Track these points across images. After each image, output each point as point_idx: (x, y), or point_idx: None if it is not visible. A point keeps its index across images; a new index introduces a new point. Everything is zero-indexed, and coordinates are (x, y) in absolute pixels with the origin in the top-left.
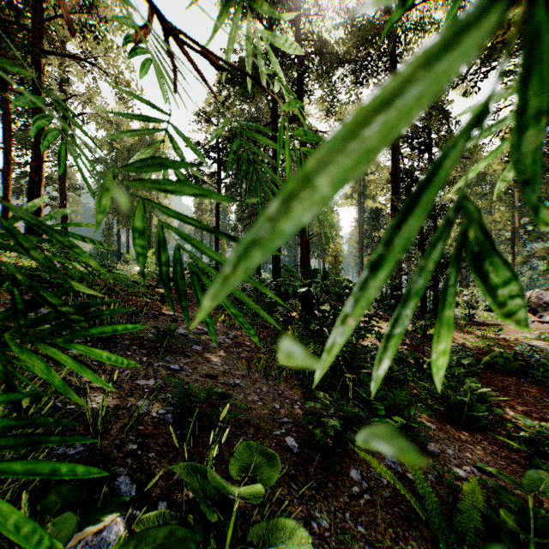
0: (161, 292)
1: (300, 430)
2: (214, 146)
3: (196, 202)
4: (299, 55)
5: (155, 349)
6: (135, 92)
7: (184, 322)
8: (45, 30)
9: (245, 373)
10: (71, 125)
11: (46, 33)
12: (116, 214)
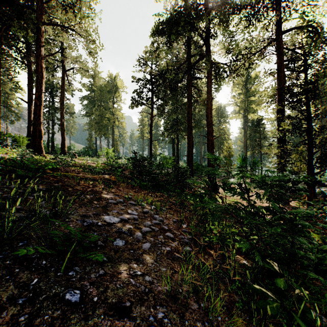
0: (106, 177)
1: None
2: (149, 81)
3: (140, 120)
4: (207, 9)
5: (64, 254)
6: (98, 46)
7: (116, 206)
8: (43, 10)
9: (170, 288)
10: (67, 76)
11: (46, 13)
12: (93, 128)
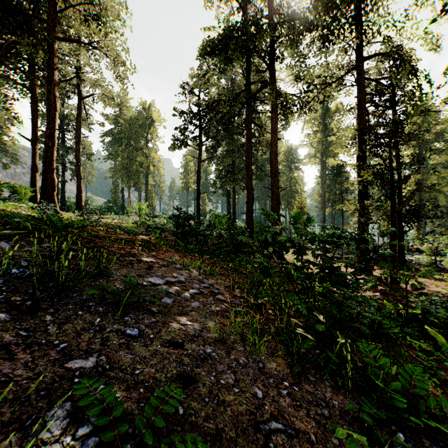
0: (144, 238)
1: (296, 445)
2: (196, 114)
3: (183, 165)
4: (270, 26)
5: (116, 305)
6: (129, 69)
7: (159, 269)
8: (57, 20)
9: (219, 336)
10: (84, 104)
11: (59, 24)
12: (120, 176)
